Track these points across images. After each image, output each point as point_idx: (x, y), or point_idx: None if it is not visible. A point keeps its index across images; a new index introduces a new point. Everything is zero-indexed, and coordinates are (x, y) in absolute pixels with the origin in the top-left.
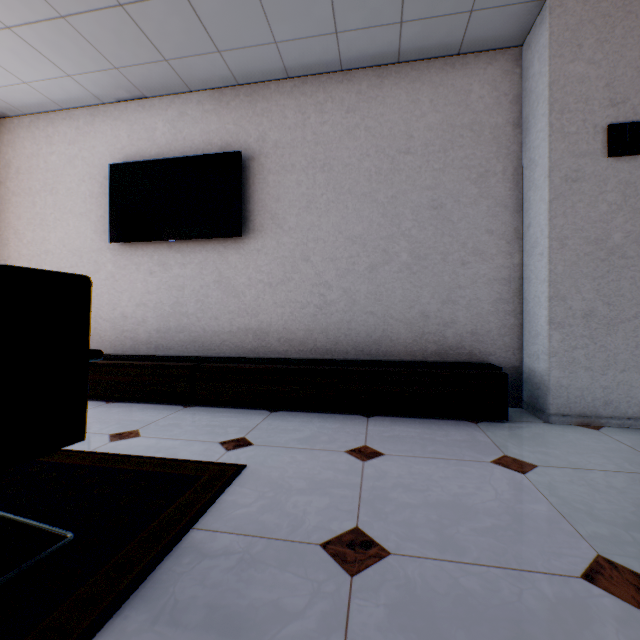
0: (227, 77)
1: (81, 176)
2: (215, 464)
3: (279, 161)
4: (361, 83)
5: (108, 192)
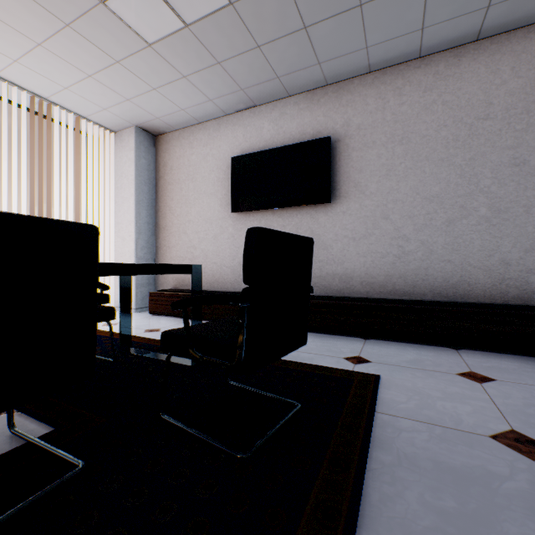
0: (320, 81)
1: (211, 167)
2: (355, 372)
3: (361, 140)
4: (438, 65)
5: (229, 177)
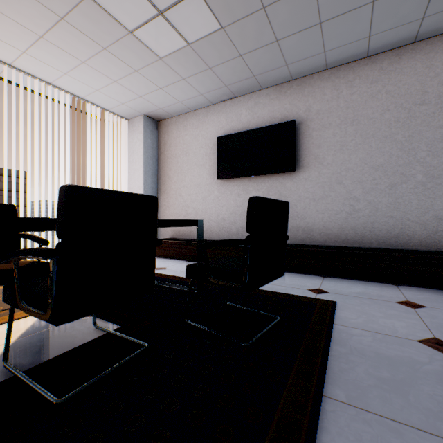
0: (286, 77)
1: (200, 145)
2: (317, 299)
3: (320, 122)
4: (382, 62)
5: (215, 152)
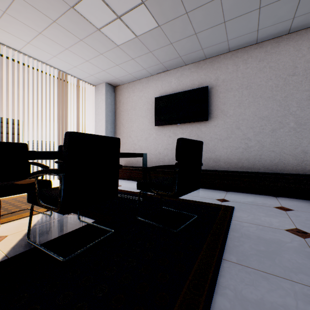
0: (202, 57)
1: (144, 103)
2: (222, 205)
3: (224, 87)
4: (267, 47)
5: (153, 107)
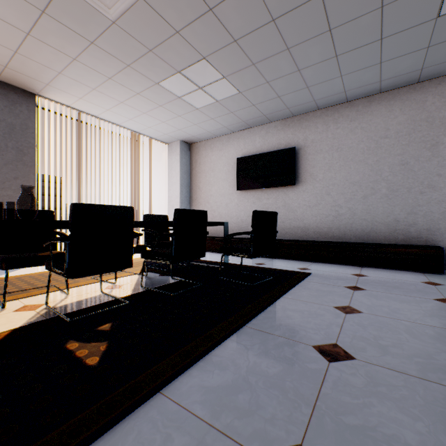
0: (289, 115)
1: (224, 163)
2: (300, 272)
3: (314, 149)
4: (358, 106)
5: (235, 169)
